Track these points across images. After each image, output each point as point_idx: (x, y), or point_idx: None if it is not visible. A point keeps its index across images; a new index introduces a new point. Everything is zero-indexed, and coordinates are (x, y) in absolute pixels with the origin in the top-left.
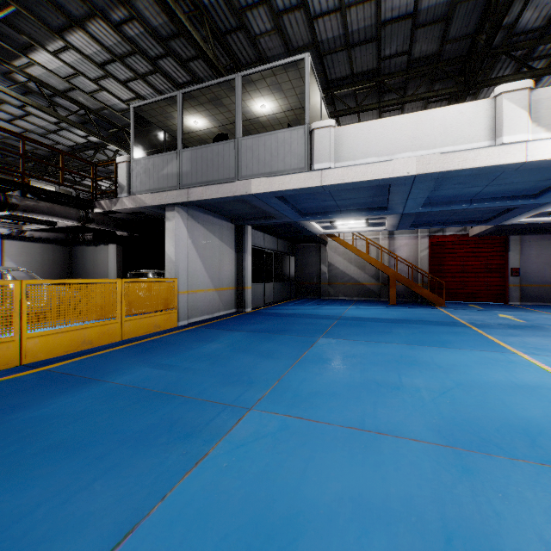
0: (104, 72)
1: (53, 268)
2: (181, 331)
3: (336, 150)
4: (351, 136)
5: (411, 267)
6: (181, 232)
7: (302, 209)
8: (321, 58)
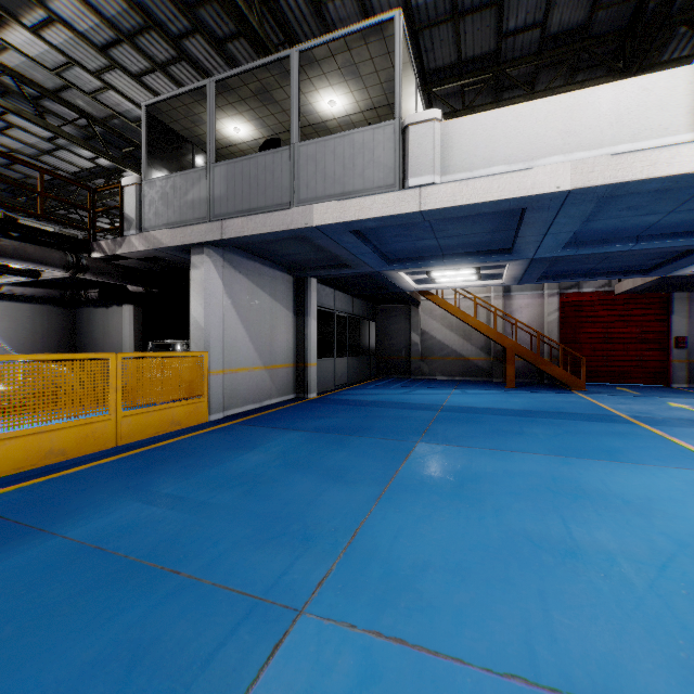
0: (108, 60)
1: (49, 337)
2: (210, 429)
3: (442, 156)
4: (466, 134)
5: (534, 336)
6: (213, 284)
7: (388, 253)
8: (416, 36)
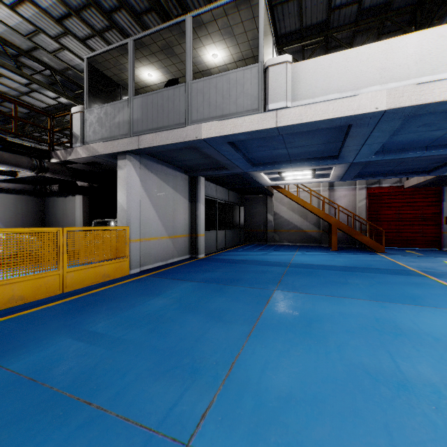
0: (63, 29)
1: (27, 217)
2: (130, 280)
3: (292, 88)
4: (310, 72)
5: (350, 216)
6: (133, 180)
7: (253, 159)
8: (272, 10)
